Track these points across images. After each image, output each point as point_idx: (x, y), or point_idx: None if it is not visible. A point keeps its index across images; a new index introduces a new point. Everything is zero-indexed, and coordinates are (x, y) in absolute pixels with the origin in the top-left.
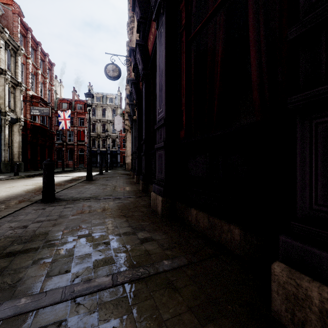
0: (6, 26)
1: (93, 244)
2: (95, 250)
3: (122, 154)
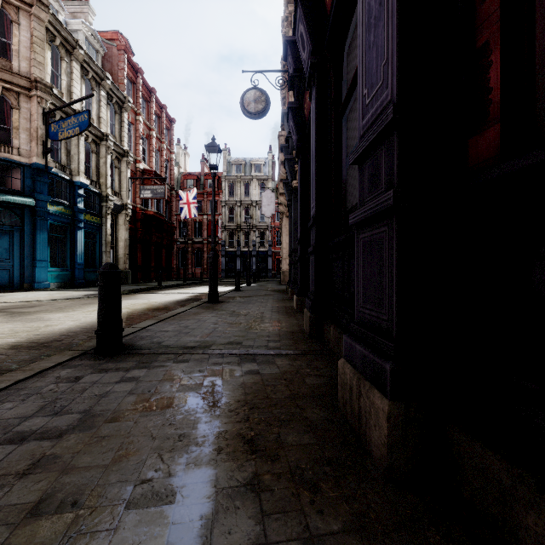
0: (110, 71)
1: None
2: None
3: (276, 256)
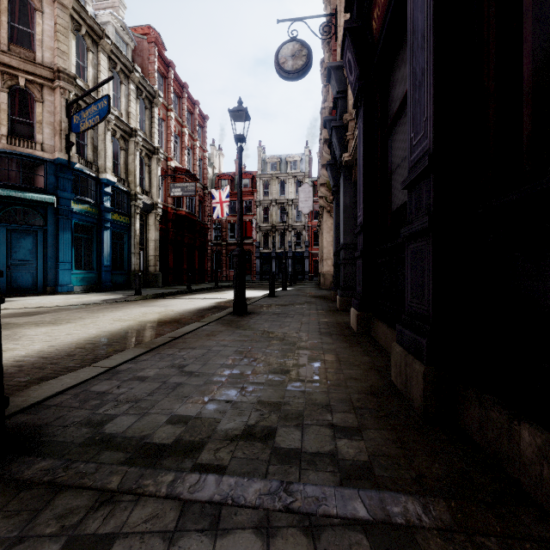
0: (140, 66)
1: None
2: None
3: (313, 258)
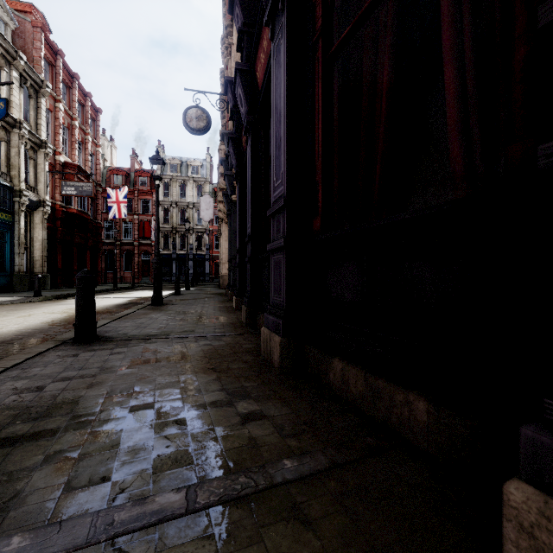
0: (22, 48)
1: (155, 423)
2: (159, 436)
3: (214, 260)
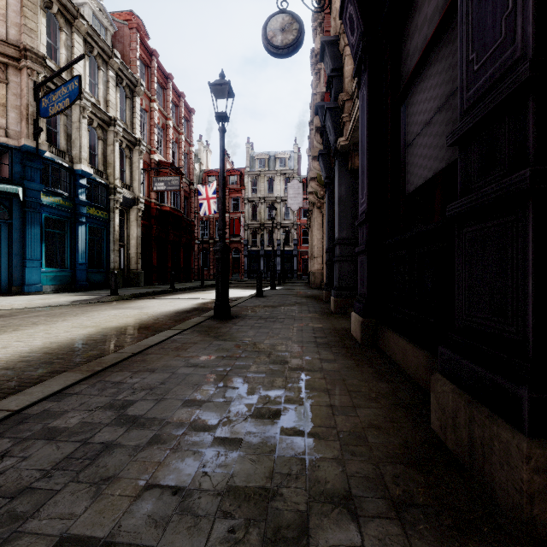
0: (121, 52)
1: None
2: None
3: (302, 256)
